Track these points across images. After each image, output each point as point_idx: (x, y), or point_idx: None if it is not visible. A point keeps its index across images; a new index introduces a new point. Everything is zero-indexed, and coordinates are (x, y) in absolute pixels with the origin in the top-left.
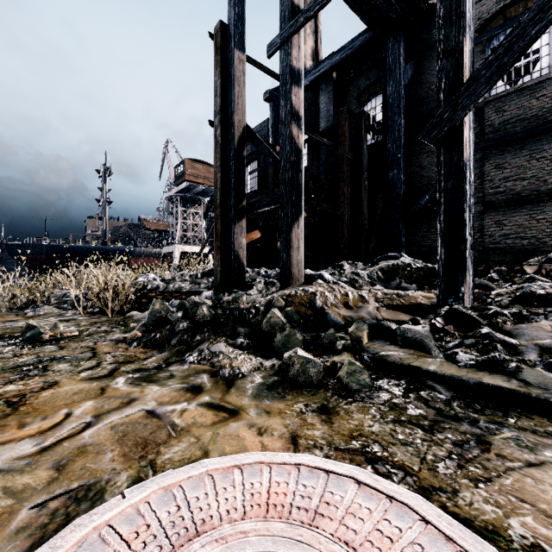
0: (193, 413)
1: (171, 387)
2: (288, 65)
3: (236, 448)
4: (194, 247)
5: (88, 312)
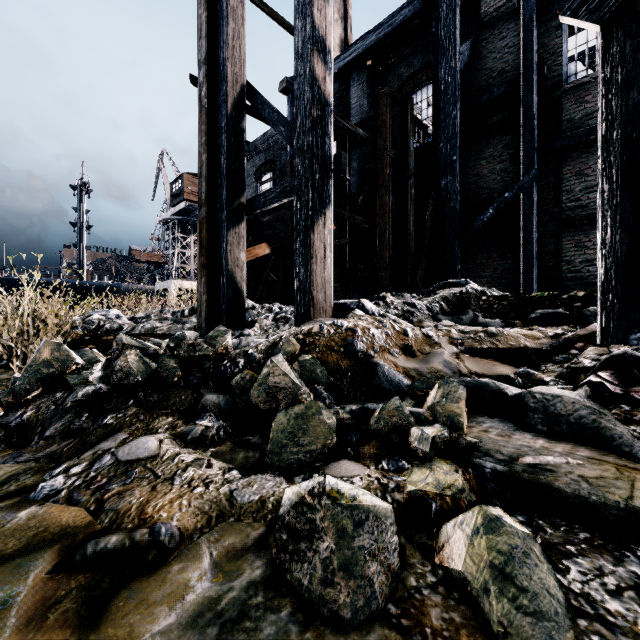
0: None
1: None
2: None
3: None
4: (195, 282)
5: None
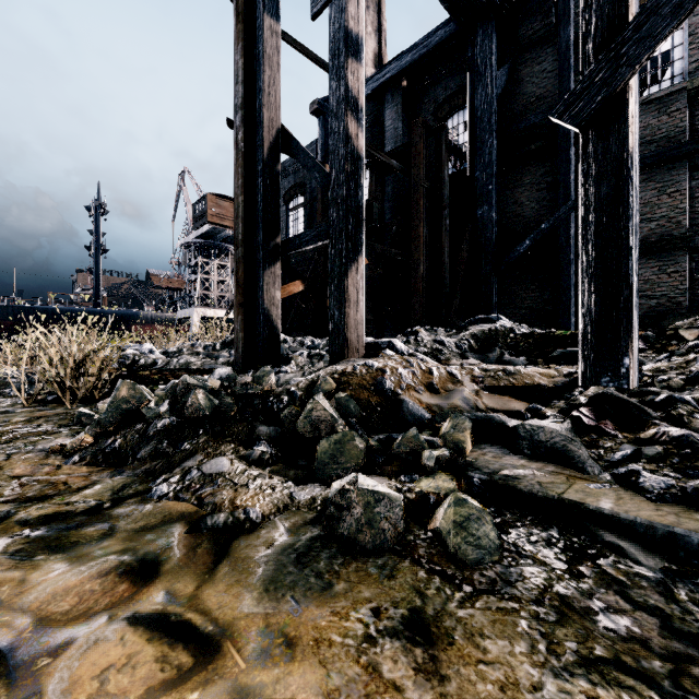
0: (107, 656)
1: (93, 565)
2: (342, 28)
3: None
4: (219, 310)
5: (38, 400)
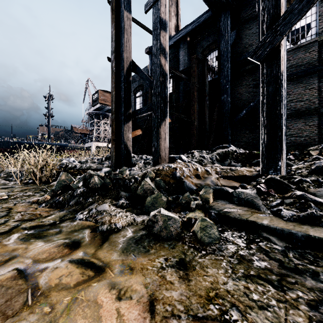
0: (61, 272)
1: (54, 243)
2: (158, 17)
3: (89, 320)
4: (104, 143)
5: (24, 182)
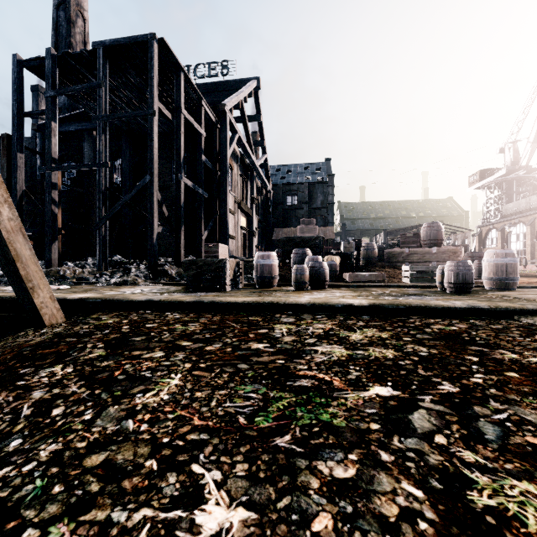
0: None
1: None
2: (50, 181)
3: None
4: None
5: None
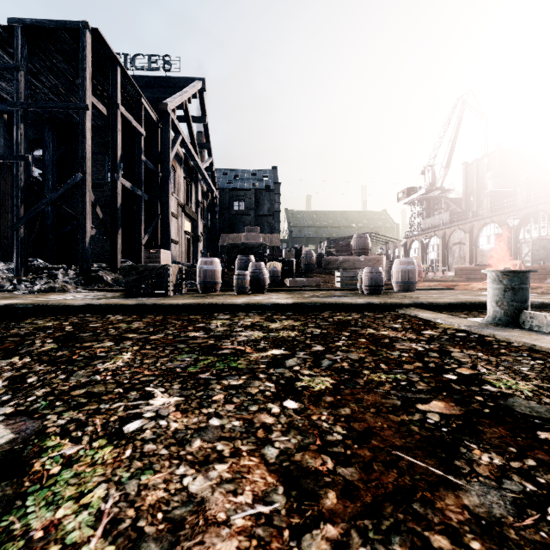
0: None
1: None
2: None
3: None
4: None
5: None
